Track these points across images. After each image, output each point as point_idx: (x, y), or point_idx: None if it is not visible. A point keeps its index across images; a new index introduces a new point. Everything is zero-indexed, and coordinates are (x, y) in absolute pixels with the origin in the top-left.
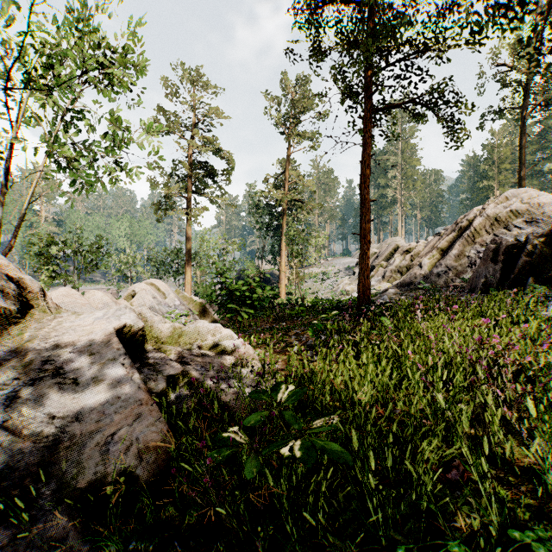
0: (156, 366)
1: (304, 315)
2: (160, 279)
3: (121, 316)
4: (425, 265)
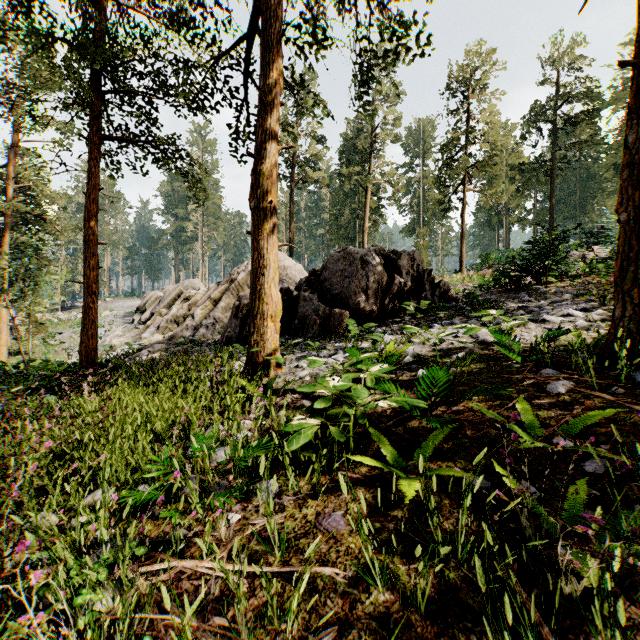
0: None
1: None
2: None
3: None
4: (198, 316)
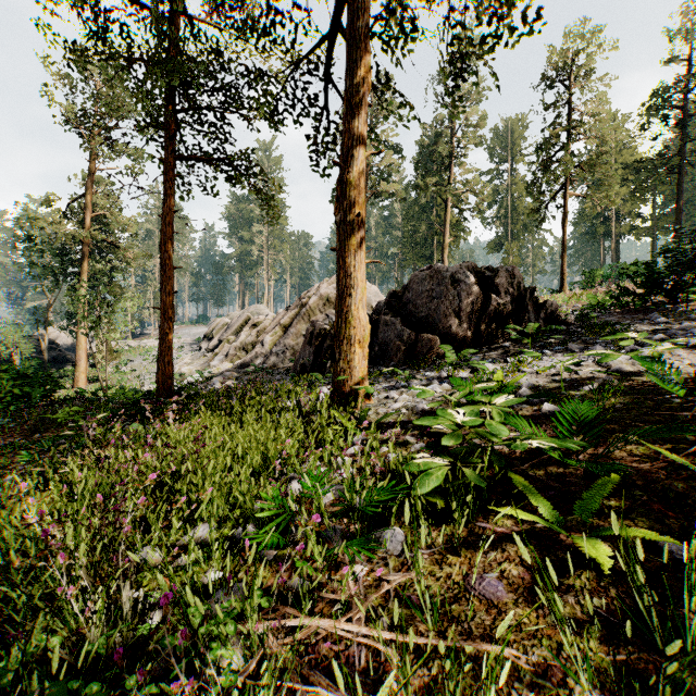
0: None
1: (79, 418)
2: None
3: None
4: (267, 343)
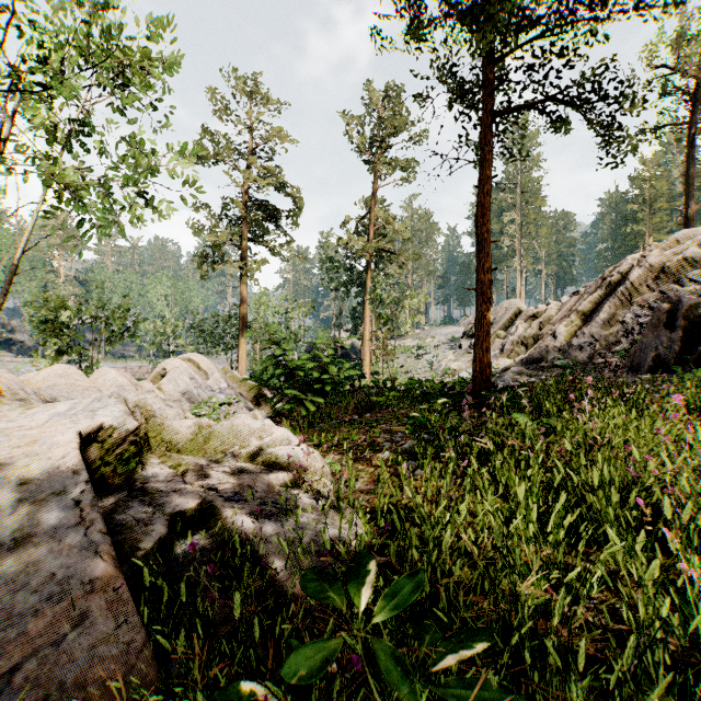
0: (155, 496)
1: (396, 403)
2: (207, 354)
3: (97, 410)
4: (561, 334)
